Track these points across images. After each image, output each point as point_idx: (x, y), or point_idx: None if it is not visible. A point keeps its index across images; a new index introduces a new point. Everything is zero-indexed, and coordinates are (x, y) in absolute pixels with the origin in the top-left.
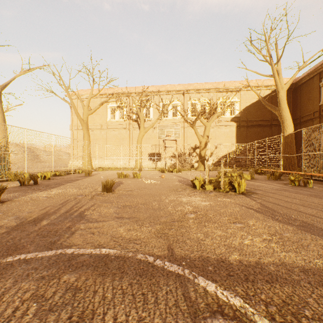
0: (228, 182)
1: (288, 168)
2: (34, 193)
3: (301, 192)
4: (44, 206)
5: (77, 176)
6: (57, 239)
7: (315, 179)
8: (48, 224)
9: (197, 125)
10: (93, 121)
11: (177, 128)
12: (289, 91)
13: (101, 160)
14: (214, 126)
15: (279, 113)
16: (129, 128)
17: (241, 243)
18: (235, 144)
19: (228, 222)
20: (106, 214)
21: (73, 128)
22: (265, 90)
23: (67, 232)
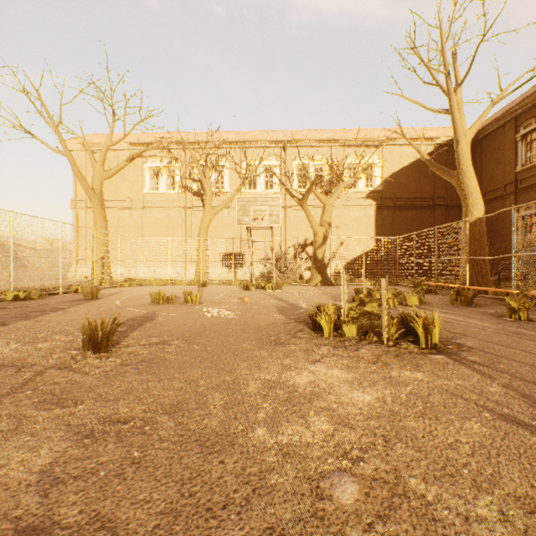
0: (398, 319)
1: (477, 281)
2: None
3: None
4: None
5: (67, 300)
6: None
7: None
8: None
9: (308, 204)
10: (116, 193)
11: (275, 205)
12: None
13: (133, 266)
14: (339, 206)
15: (459, 182)
16: (186, 207)
17: None
18: (377, 237)
19: None
20: None
21: (77, 206)
22: (423, 146)
23: None
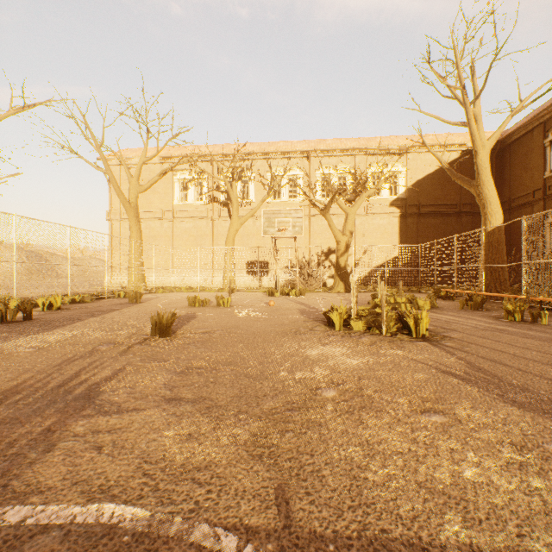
0: (396, 316)
1: (494, 288)
2: (14, 338)
3: (533, 335)
4: (19, 370)
5: (115, 303)
6: (2, 470)
7: (546, 309)
8: (3, 422)
9: (331, 212)
10: (148, 204)
11: (298, 217)
12: (491, 154)
13: (163, 273)
14: (362, 214)
15: (478, 191)
16: (213, 217)
17: (457, 477)
18: (399, 245)
19: (412, 411)
20: (145, 390)
21: (112, 218)
22: (449, 152)
23: (37, 445)
